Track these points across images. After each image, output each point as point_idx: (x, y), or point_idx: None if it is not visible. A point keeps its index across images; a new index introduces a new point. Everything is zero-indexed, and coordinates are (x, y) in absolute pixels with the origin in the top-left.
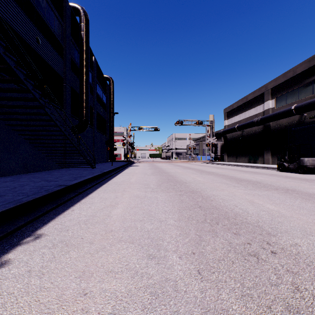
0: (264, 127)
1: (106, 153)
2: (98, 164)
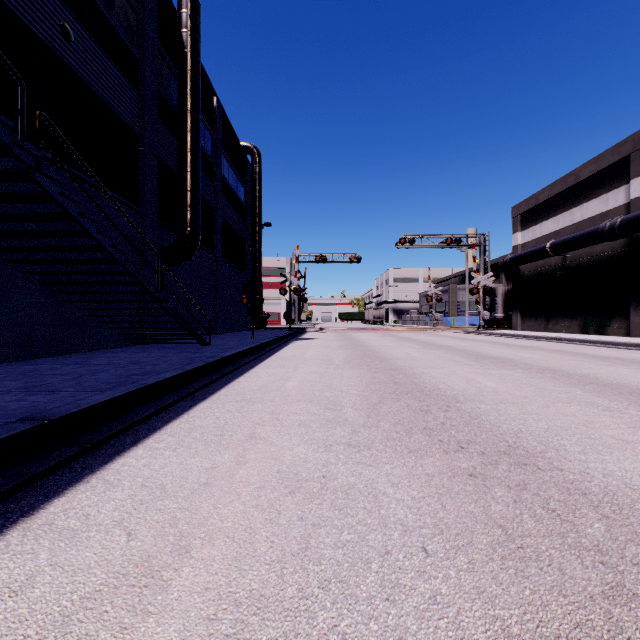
0: (630, 242)
1: (244, 311)
2: (225, 334)
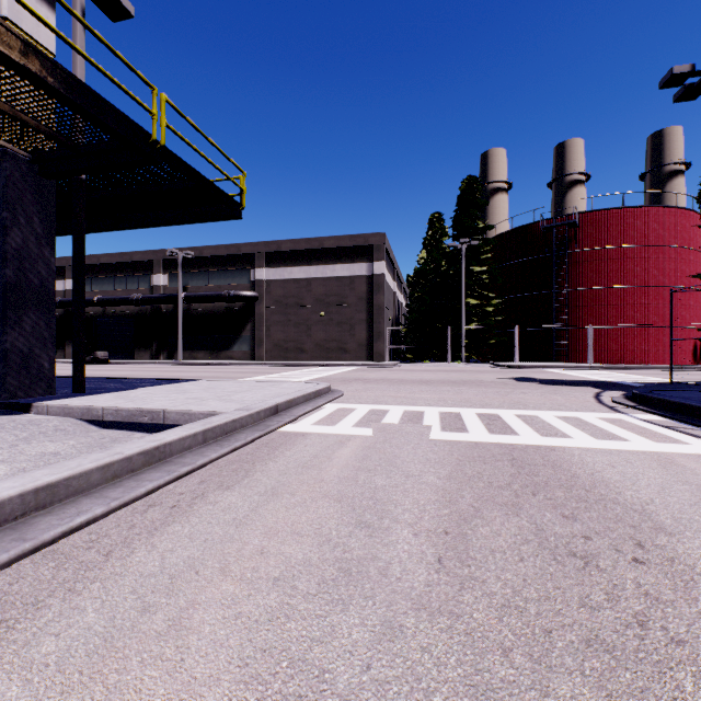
0: (66, 311)
1: None
2: None
